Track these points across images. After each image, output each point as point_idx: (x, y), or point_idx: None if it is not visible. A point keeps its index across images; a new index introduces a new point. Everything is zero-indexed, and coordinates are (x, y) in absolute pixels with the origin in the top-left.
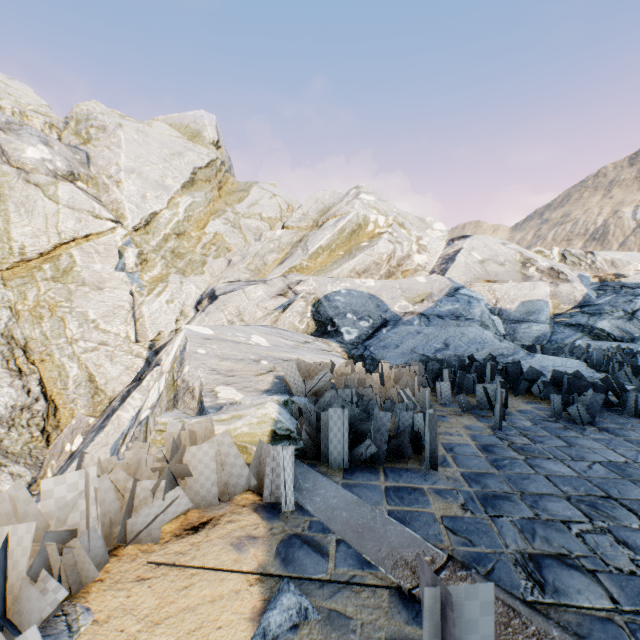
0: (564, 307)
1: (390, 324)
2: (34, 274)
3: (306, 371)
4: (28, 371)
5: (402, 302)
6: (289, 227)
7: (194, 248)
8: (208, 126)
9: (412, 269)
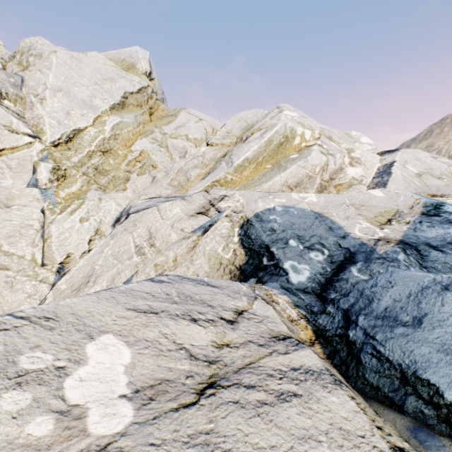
0: None
1: (359, 258)
2: None
3: None
4: None
5: (362, 223)
6: (213, 144)
7: (119, 165)
8: (141, 59)
9: (346, 183)
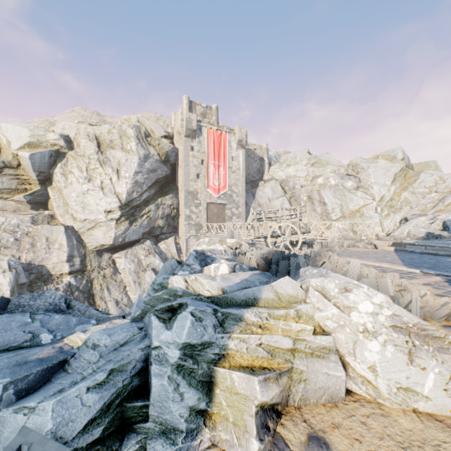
0: None
1: None
2: (355, 215)
3: (429, 233)
4: None
5: None
6: (438, 192)
7: (396, 203)
8: (398, 153)
9: None
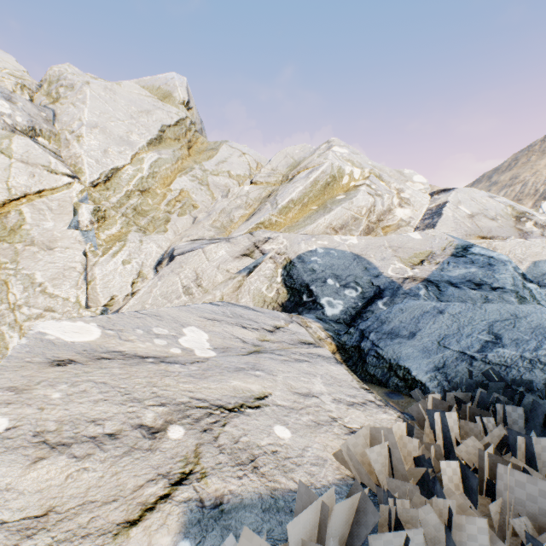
0: None
1: (386, 294)
2: None
3: None
4: None
5: (396, 264)
6: (257, 183)
7: (158, 205)
8: (179, 87)
9: (394, 225)
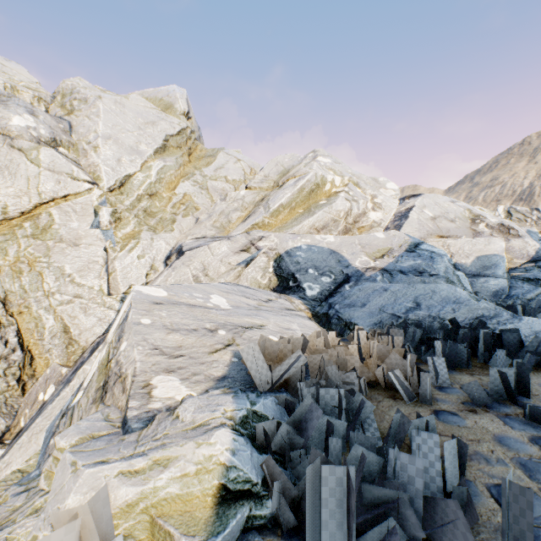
0: (517, 261)
1: (352, 280)
2: (15, 231)
3: (272, 352)
4: (6, 323)
5: (362, 257)
6: (252, 188)
7: (165, 207)
8: (179, 99)
9: (368, 225)
